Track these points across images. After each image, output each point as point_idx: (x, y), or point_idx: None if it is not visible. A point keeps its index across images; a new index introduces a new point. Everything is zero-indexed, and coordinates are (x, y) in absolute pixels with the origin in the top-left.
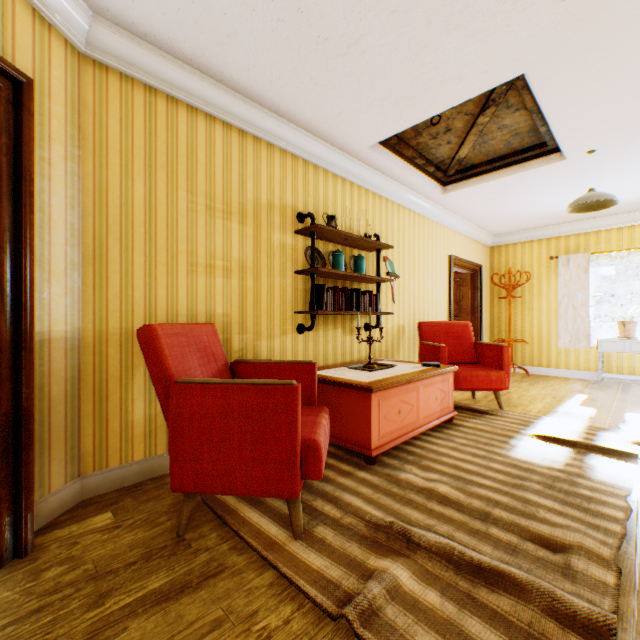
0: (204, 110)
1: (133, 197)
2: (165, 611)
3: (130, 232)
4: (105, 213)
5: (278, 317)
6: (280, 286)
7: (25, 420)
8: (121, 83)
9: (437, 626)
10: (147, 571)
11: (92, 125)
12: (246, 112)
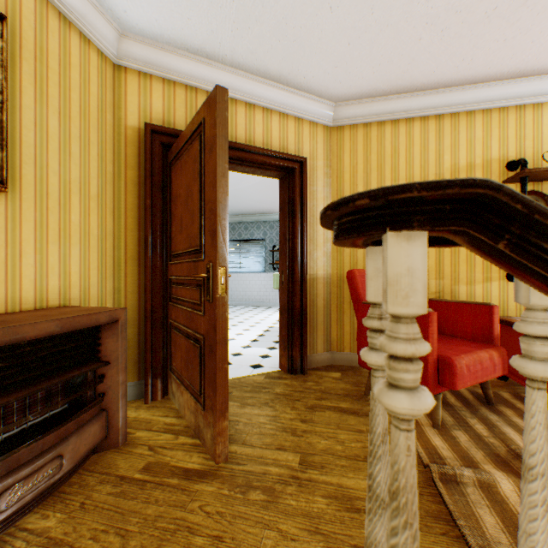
0: (403, 118)
1: None
2: (341, 415)
3: None
4: None
5: (479, 265)
6: None
7: (303, 313)
8: (350, 131)
9: (505, 519)
10: (342, 399)
11: (335, 163)
12: (440, 99)
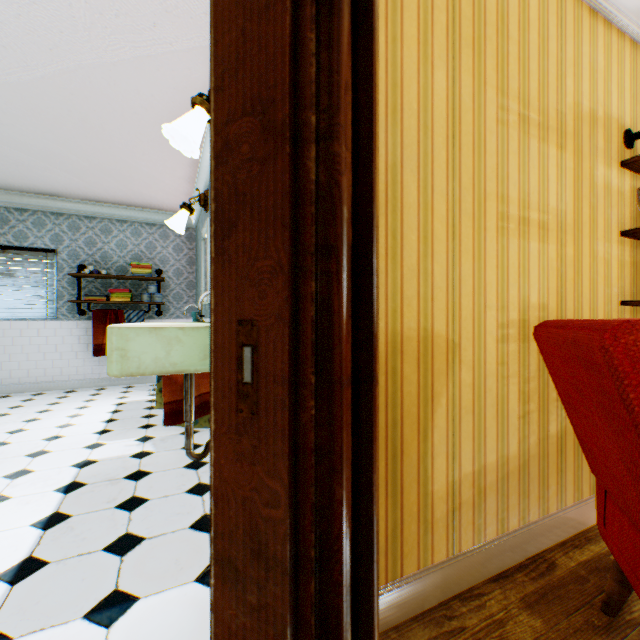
0: None
1: (431, 97)
2: None
3: (428, 158)
4: (398, 124)
5: (600, 311)
6: (602, 257)
7: (371, 548)
8: None
9: None
10: None
11: None
12: None
